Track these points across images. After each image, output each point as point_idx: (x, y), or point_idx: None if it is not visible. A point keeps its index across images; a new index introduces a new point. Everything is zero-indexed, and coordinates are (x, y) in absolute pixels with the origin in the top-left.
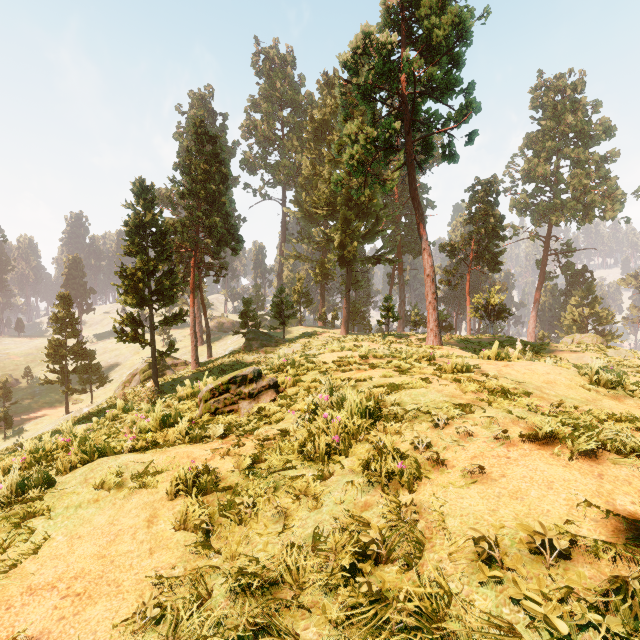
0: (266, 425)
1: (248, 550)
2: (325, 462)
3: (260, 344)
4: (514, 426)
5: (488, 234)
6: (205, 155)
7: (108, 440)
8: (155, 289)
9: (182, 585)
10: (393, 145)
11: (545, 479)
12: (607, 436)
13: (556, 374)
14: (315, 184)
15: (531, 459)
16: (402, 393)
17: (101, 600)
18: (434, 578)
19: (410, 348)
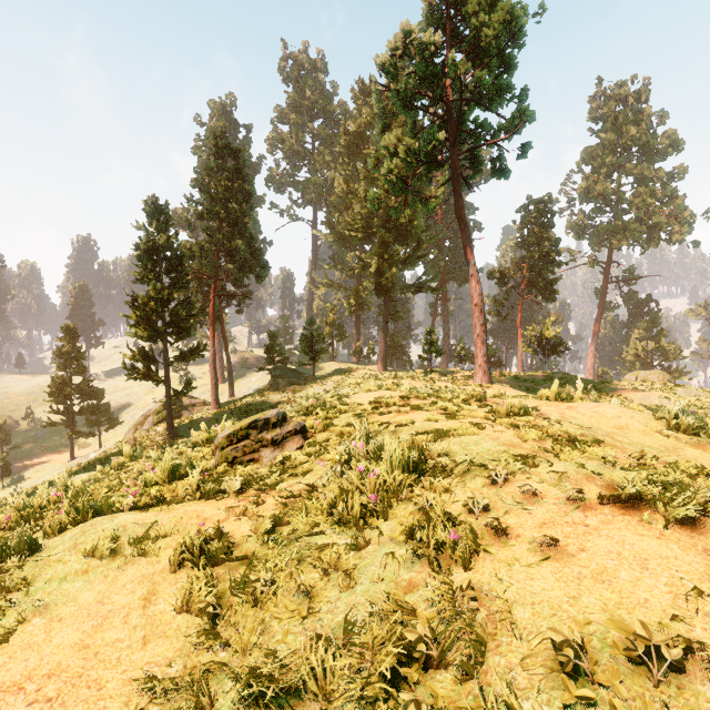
0: (291, 478)
1: (264, 642)
2: (360, 527)
3: (288, 382)
4: (589, 484)
5: (542, 259)
6: (226, 171)
7: (109, 494)
8: (170, 320)
9: (179, 689)
10: (436, 159)
11: (637, 555)
12: (705, 497)
13: (628, 418)
14: (349, 204)
15: (615, 528)
16: (450, 441)
17: (76, 709)
18: (502, 693)
19: (456, 387)
